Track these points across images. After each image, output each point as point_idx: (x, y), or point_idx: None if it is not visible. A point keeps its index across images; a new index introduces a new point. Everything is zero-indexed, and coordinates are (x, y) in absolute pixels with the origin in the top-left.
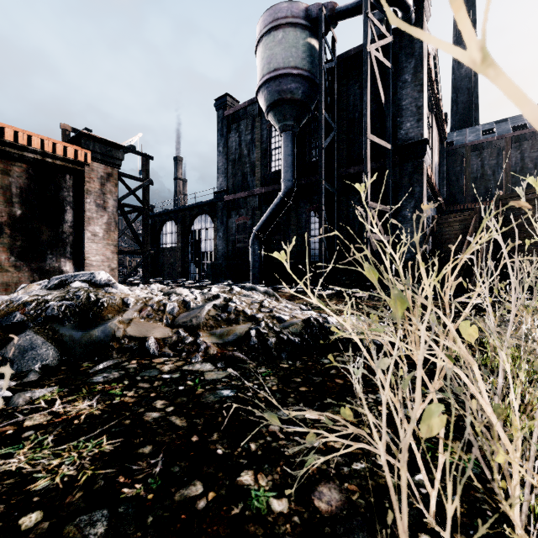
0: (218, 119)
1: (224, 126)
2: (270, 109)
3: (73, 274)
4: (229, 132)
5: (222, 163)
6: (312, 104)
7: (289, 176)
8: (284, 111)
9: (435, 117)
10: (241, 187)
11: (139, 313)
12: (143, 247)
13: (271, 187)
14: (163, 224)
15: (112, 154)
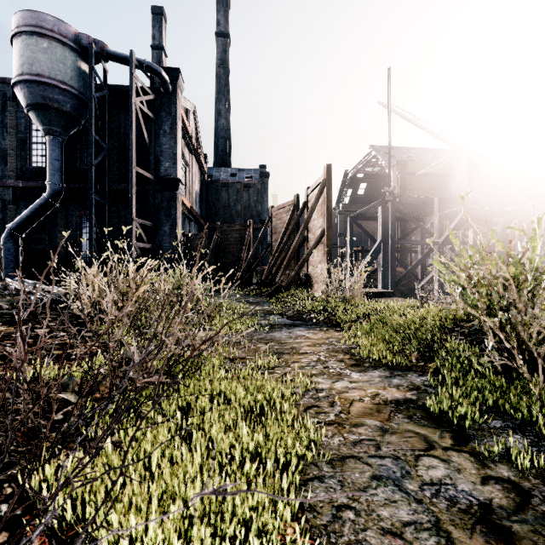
0: None
1: None
2: (32, 108)
3: None
4: None
5: None
6: (83, 119)
7: (56, 180)
8: (50, 116)
9: (195, 157)
10: None
11: None
12: None
13: (31, 182)
14: None
15: None
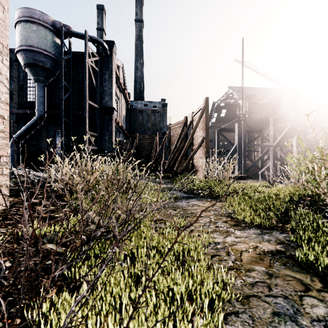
0: None
1: None
2: (27, 66)
3: None
4: None
5: None
6: (57, 72)
7: (41, 109)
8: (38, 71)
9: (123, 94)
10: None
11: None
12: None
13: (27, 110)
14: None
15: None
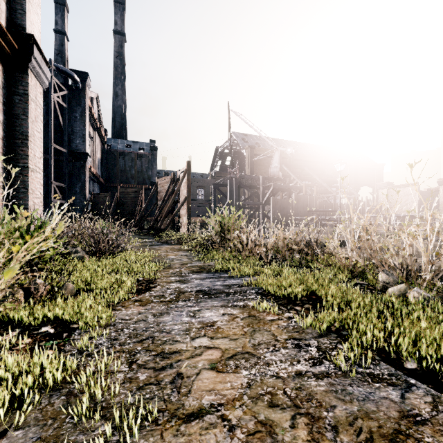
0: None
1: None
2: None
3: None
4: None
5: None
6: None
7: None
8: None
9: (97, 132)
10: None
11: None
12: None
13: None
14: None
15: None
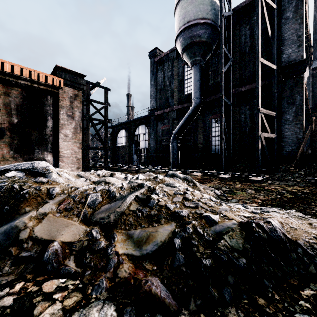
0: (150, 64)
1: (154, 68)
2: (184, 50)
3: (17, 164)
4: (157, 71)
5: (153, 92)
6: (214, 44)
7: (197, 95)
8: (194, 50)
9: (305, 48)
10: (165, 106)
11: (57, 205)
12: (104, 145)
13: (184, 104)
14: (118, 132)
15: (77, 81)
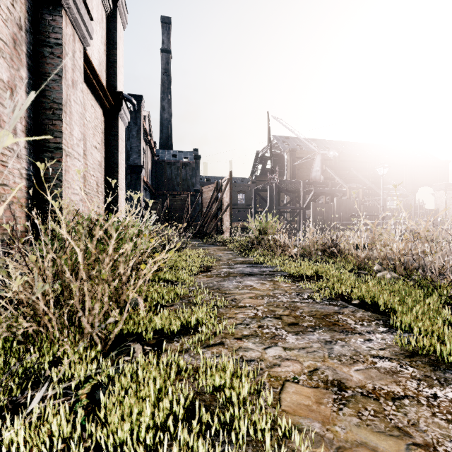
0: None
1: None
2: None
3: None
4: None
5: None
6: None
7: None
8: None
9: (149, 146)
10: None
11: None
12: None
13: None
14: None
15: None
